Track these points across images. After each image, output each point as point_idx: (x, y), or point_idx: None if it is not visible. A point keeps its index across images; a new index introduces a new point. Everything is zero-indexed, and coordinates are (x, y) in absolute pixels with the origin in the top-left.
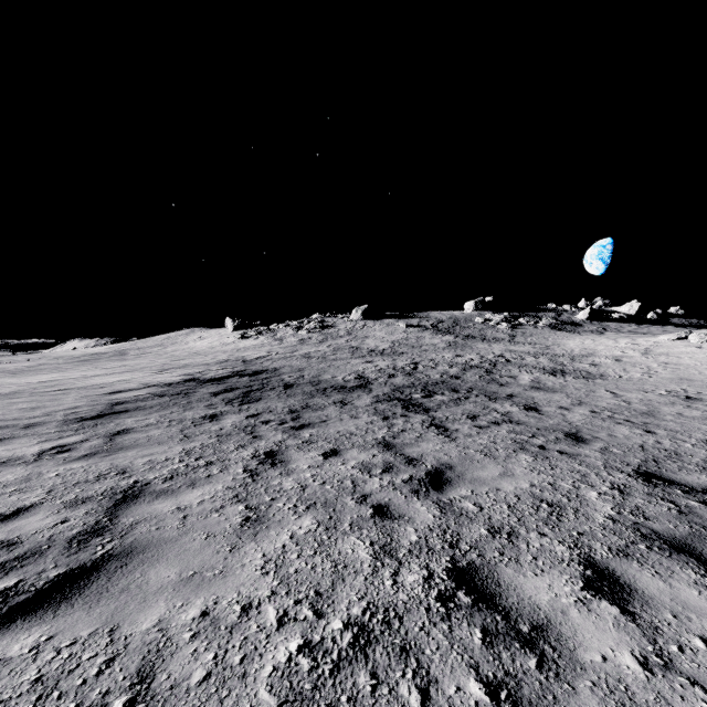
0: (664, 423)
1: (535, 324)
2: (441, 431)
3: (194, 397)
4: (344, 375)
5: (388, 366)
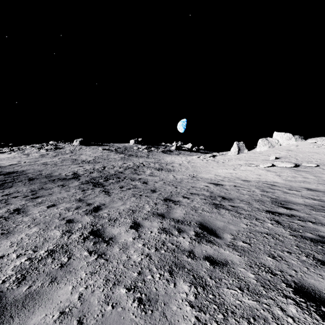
0: (182, 184)
1: (157, 150)
2: (106, 193)
3: None
4: (66, 172)
5: (90, 168)
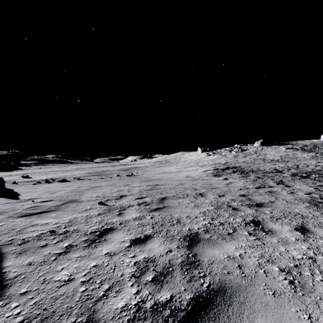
0: None
1: None
2: (319, 181)
3: (228, 173)
4: (268, 168)
5: (284, 166)
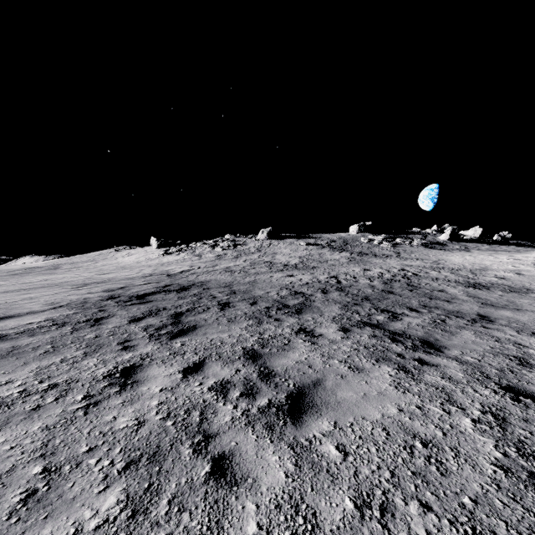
0: None
1: (410, 243)
2: None
3: (107, 325)
4: (275, 289)
5: (311, 279)
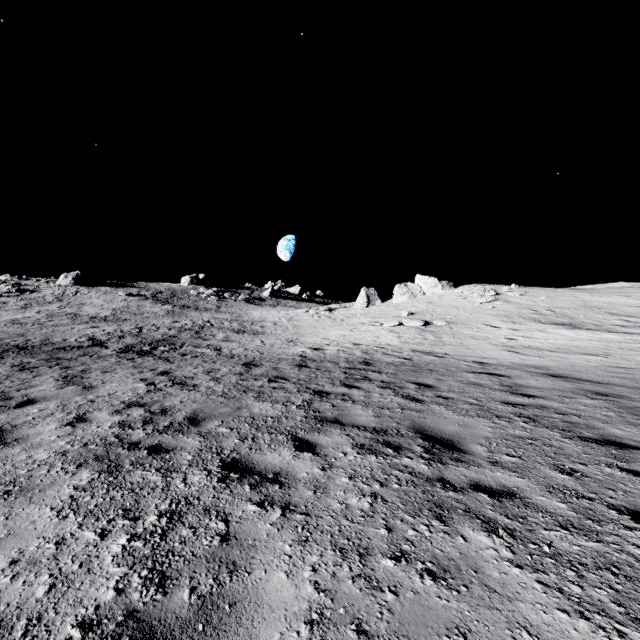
0: (271, 350)
1: (235, 298)
2: (166, 361)
3: None
4: (75, 338)
5: (115, 330)
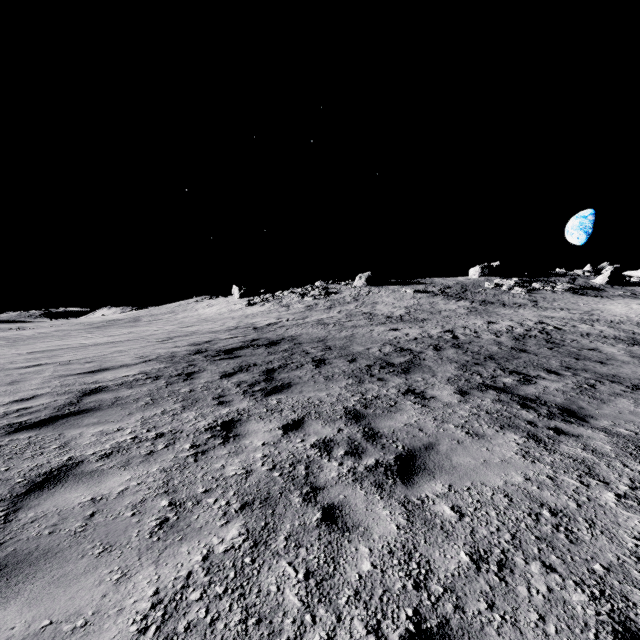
0: None
1: (551, 289)
2: None
3: (200, 379)
4: (377, 345)
5: (421, 334)
